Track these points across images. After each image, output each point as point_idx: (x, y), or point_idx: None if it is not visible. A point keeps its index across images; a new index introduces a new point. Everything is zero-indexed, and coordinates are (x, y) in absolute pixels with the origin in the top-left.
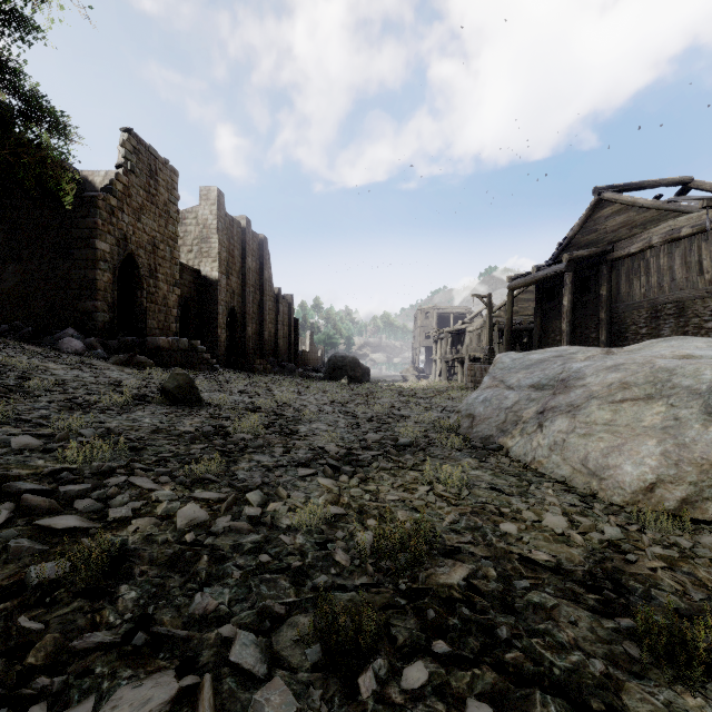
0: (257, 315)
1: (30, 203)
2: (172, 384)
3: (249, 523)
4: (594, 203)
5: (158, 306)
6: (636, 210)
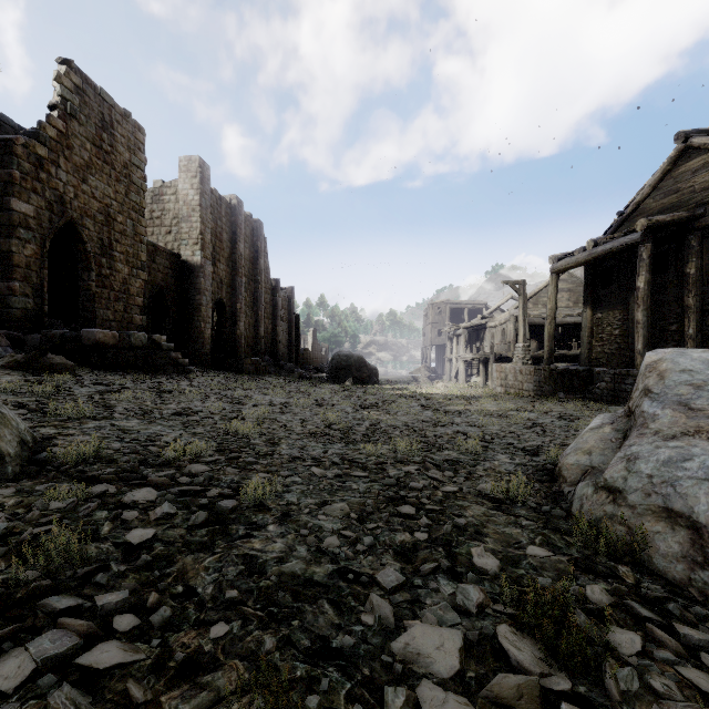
0: (251, 309)
1: None
2: None
3: None
4: (677, 153)
5: (115, 292)
6: None
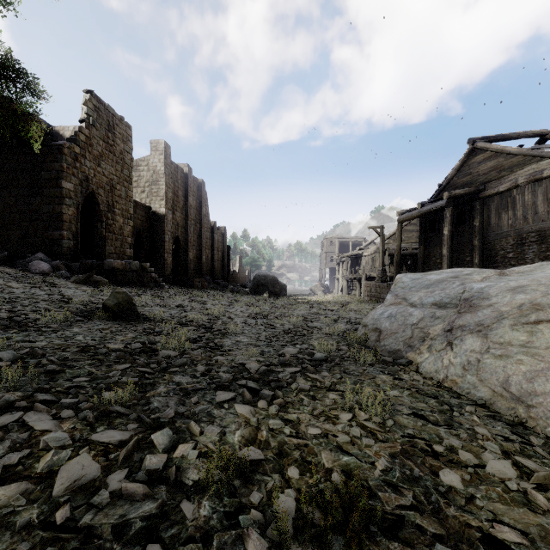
0: (197, 243)
1: (8, 150)
2: (113, 301)
3: (148, 480)
4: (469, 151)
5: (115, 235)
6: (504, 156)
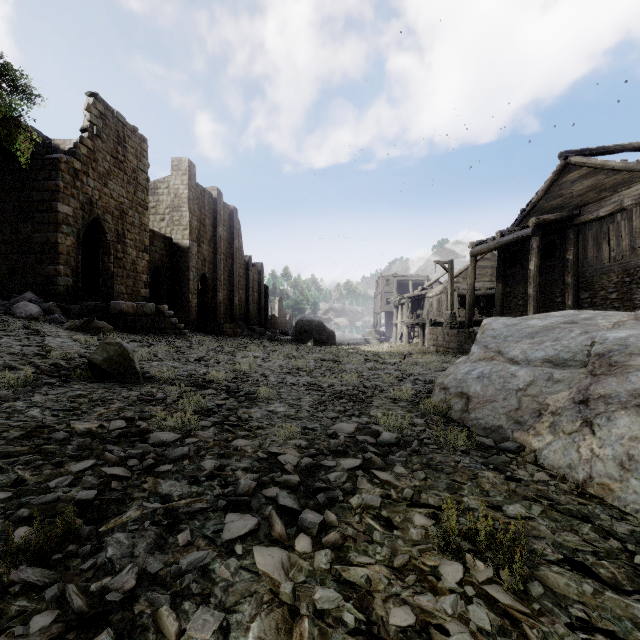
0: (228, 281)
1: None
2: (101, 356)
3: None
4: (560, 167)
5: (126, 271)
6: (606, 173)
